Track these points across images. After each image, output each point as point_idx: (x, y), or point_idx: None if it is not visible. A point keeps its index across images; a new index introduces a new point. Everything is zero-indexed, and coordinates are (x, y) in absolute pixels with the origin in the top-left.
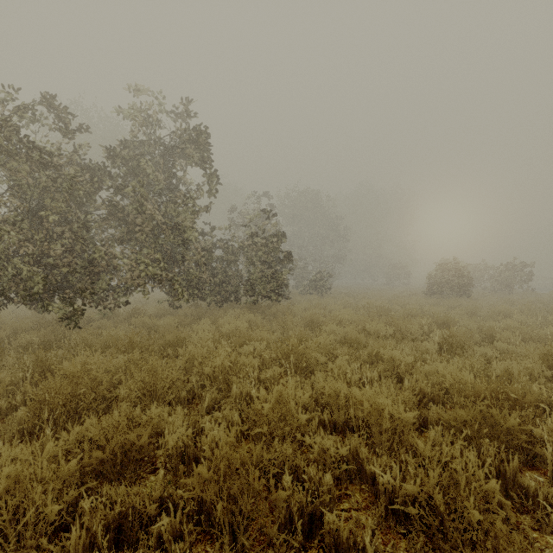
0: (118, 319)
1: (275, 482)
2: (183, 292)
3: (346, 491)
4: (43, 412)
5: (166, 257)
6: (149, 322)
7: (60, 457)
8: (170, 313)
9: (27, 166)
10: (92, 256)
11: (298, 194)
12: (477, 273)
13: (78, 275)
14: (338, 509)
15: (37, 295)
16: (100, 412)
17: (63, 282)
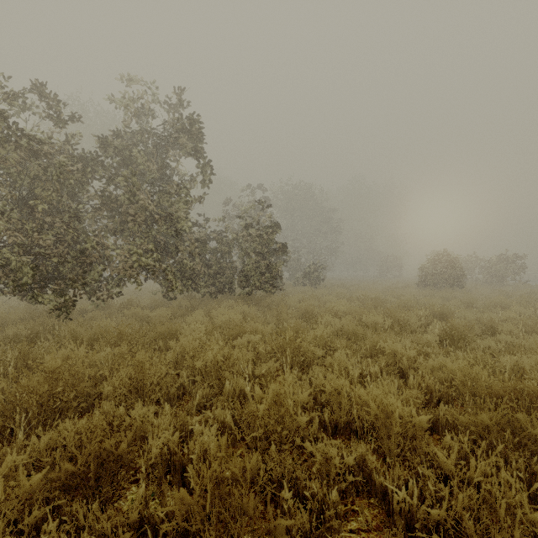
0: (112, 310)
1: (271, 495)
2: (177, 283)
3: (352, 506)
4: (14, 414)
5: (159, 248)
6: (142, 314)
7: (20, 472)
8: (164, 304)
9: (16, 154)
10: (83, 246)
11: (291, 188)
12: (469, 265)
13: (69, 265)
14: (345, 530)
15: (26, 286)
16: (77, 414)
17: (55, 272)
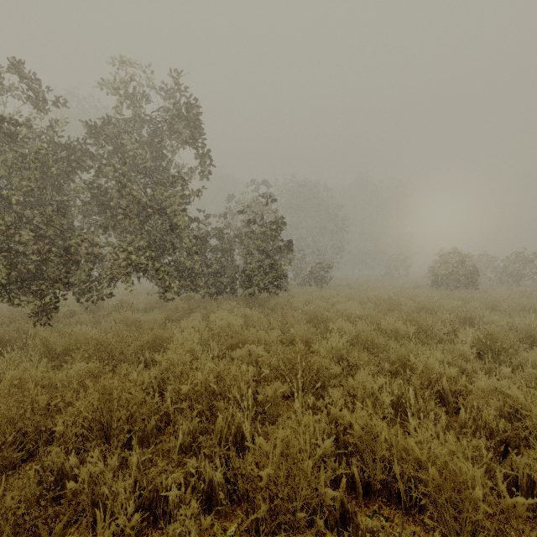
0: (102, 313)
1: None
2: (172, 283)
3: None
4: None
5: (154, 245)
6: (134, 317)
7: None
8: (161, 306)
9: None
10: (67, 242)
11: (296, 185)
12: (481, 264)
13: (53, 264)
14: None
15: None
16: None
17: (37, 272)
